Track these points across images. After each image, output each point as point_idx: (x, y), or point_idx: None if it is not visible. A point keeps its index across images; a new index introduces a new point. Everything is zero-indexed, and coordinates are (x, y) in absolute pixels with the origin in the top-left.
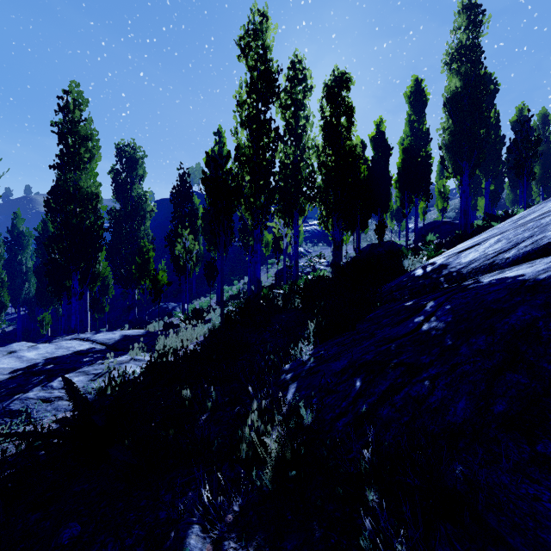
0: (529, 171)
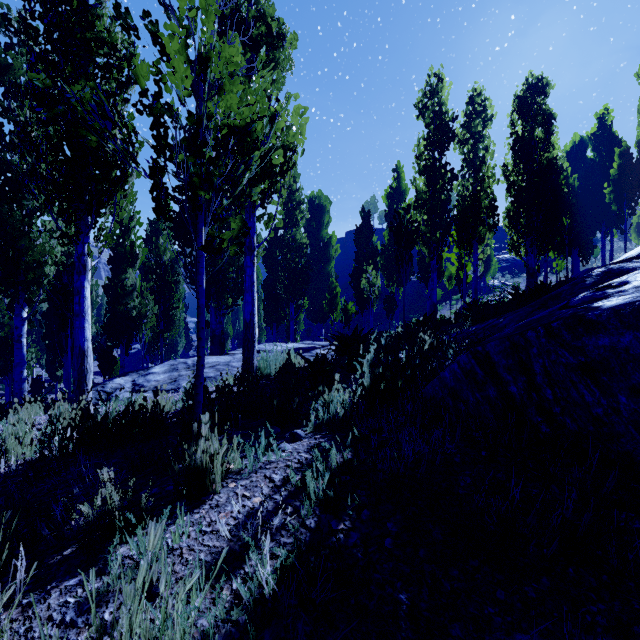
0: None
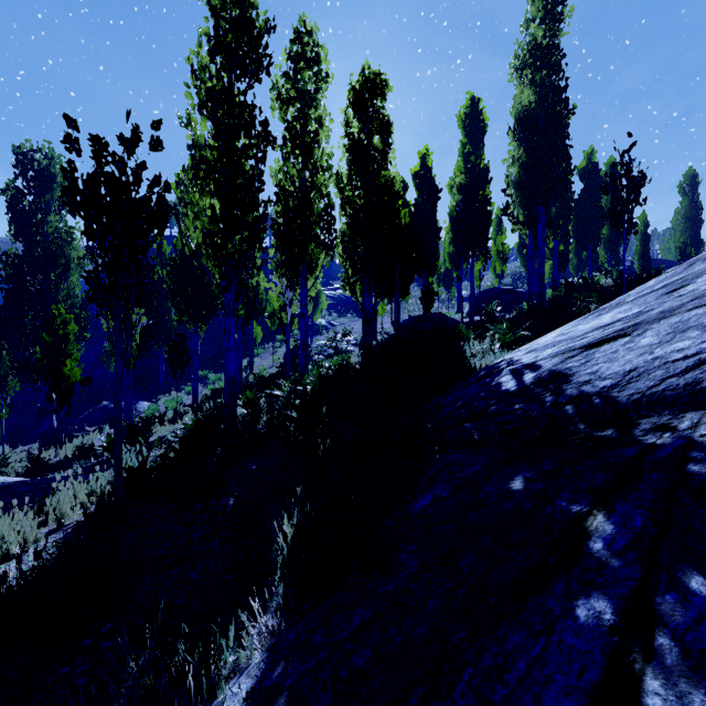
0: (630, 222)
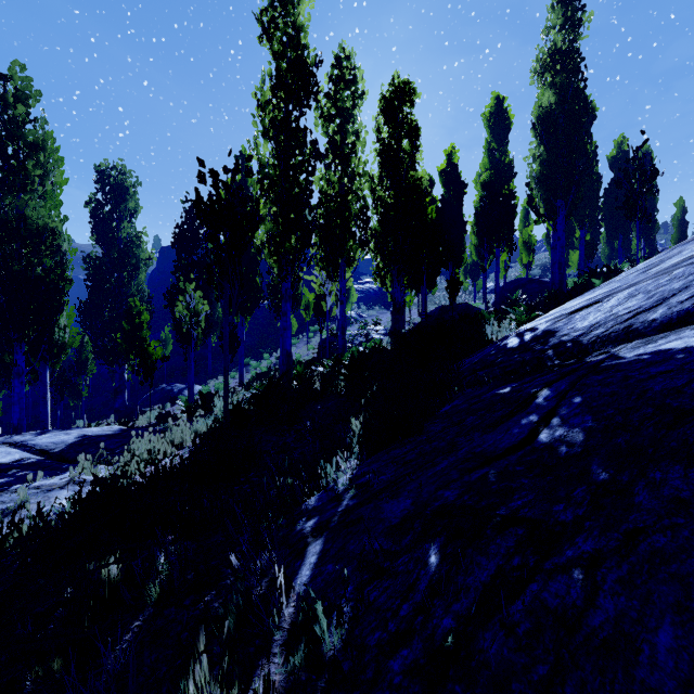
0: (643, 212)
